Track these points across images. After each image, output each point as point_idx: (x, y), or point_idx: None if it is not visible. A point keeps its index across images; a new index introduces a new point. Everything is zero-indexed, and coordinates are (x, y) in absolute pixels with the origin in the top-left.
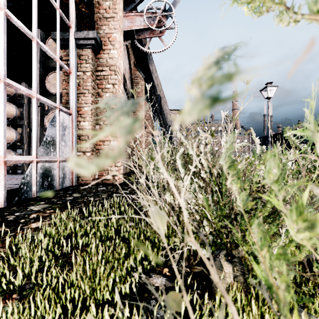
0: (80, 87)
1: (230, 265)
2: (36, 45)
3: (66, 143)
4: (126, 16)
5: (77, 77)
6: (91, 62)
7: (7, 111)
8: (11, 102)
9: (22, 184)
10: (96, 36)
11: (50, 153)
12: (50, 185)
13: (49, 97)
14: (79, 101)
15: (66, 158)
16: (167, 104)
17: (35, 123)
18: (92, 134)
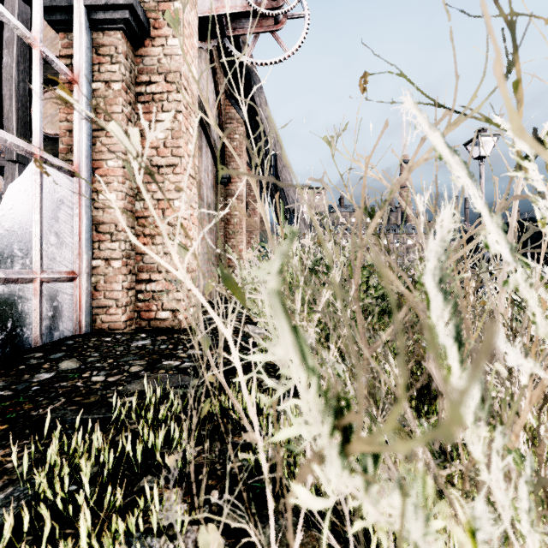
0: (100, 117)
1: None
2: None
3: (61, 240)
4: None
5: (91, 93)
6: (125, 61)
7: None
8: None
9: None
10: (132, 1)
11: (13, 262)
12: (11, 338)
13: None
14: (96, 147)
15: (62, 272)
16: (288, 170)
17: None
18: (127, 220)
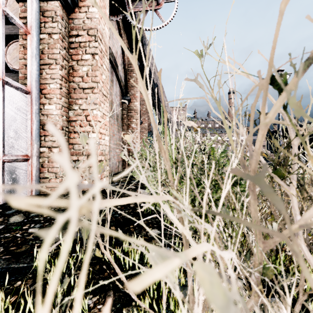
0: (45, 56)
1: None
2: None
3: (18, 134)
4: None
5: (39, 41)
6: (61, 20)
7: None
8: None
9: None
10: None
11: None
12: None
13: (10, 75)
14: (43, 75)
15: (19, 156)
16: (164, 94)
17: None
18: (63, 122)
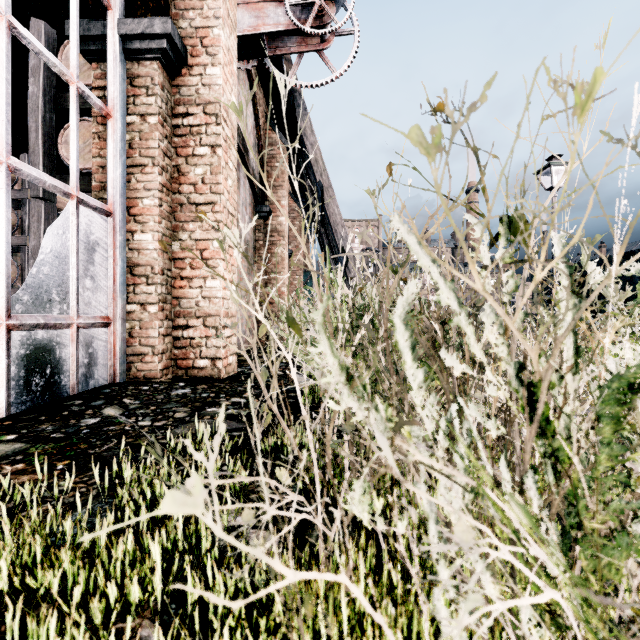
0: (135, 152)
1: None
2: (8, 32)
3: (96, 283)
4: (247, 4)
5: (125, 127)
6: (161, 92)
7: None
8: None
9: None
10: (170, 30)
11: (51, 307)
12: (50, 385)
13: (67, 179)
14: (131, 184)
15: (97, 318)
16: (336, 202)
17: (3, 230)
18: (164, 262)
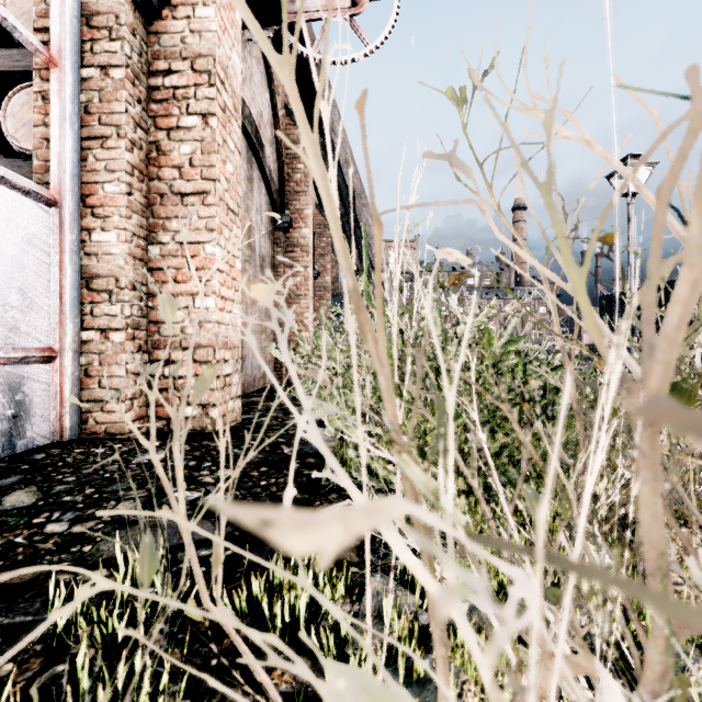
0: (93, 119)
1: None
2: None
3: (29, 300)
4: None
5: (80, 83)
6: (130, 37)
7: None
8: None
9: None
10: None
11: None
12: None
13: (14, 165)
14: (88, 163)
15: (31, 350)
16: (370, 211)
17: None
18: (135, 272)
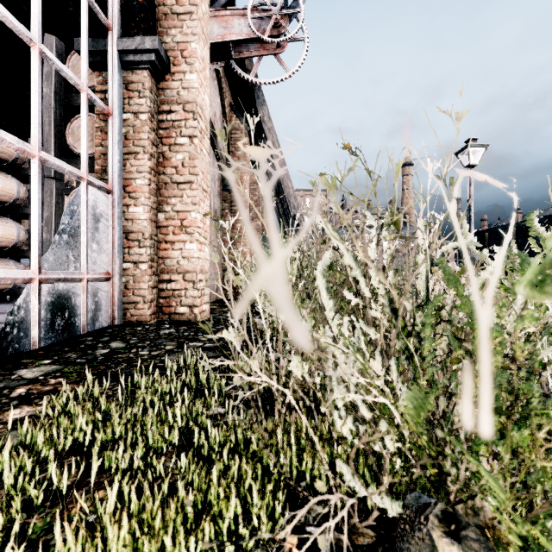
0: (129, 143)
1: (456, 548)
2: (39, 57)
3: (100, 246)
4: (216, 17)
5: (122, 122)
6: (150, 95)
7: (1, 190)
8: (10, 174)
9: (9, 325)
10: (158, 46)
11: (68, 265)
12: (67, 326)
13: (73, 162)
14: (126, 168)
15: (101, 273)
16: (289, 177)
17: (36, 207)
18: (152, 229)
